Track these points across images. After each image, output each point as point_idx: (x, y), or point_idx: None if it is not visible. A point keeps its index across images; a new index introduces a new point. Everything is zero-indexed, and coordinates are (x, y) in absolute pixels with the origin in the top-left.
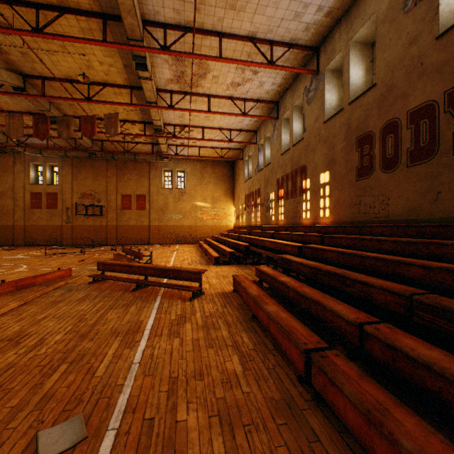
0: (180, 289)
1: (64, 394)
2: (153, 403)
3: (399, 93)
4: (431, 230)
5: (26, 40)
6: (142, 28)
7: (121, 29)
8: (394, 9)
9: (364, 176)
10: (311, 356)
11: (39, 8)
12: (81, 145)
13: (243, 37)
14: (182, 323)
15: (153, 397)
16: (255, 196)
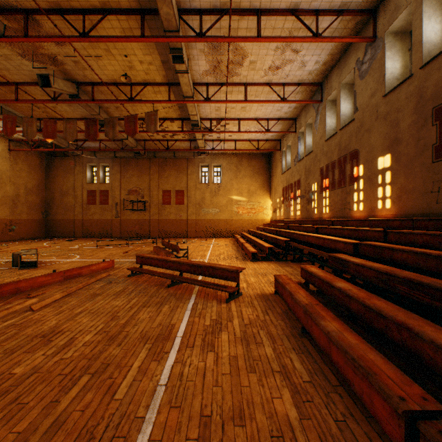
0: (215, 288)
1: (76, 423)
2: None
3: None
4: None
5: (77, 48)
6: (177, 18)
7: (158, 23)
8: None
9: None
10: (421, 428)
11: (85, 14)
12: (128, 145)
13: (284, 11)
14: (217, 332)
15: None
16: (293, 188)
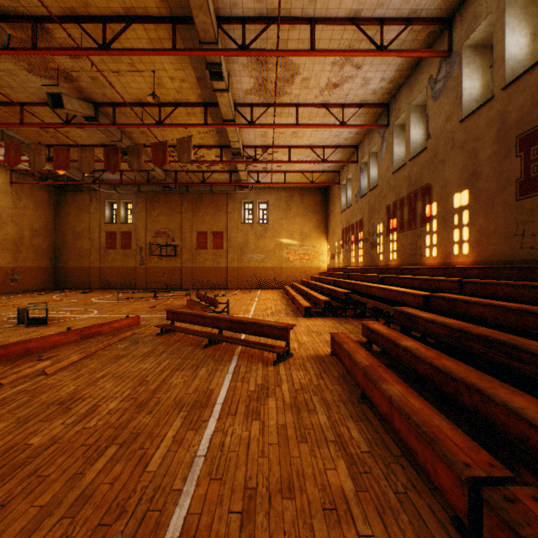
0: (261, 348)
1: (105, 496)
2: (219, 532)
3: None
4: None
5: (95, 62)
6: (216, 27)
7: (193, 33)
8: None
9: (531, 192)
10: (484, 494)
11: (106, 22)
12: (155, 178)
13: (343, 20)
14: (263, 398)
15: (220, 521)
16: (355, 230)
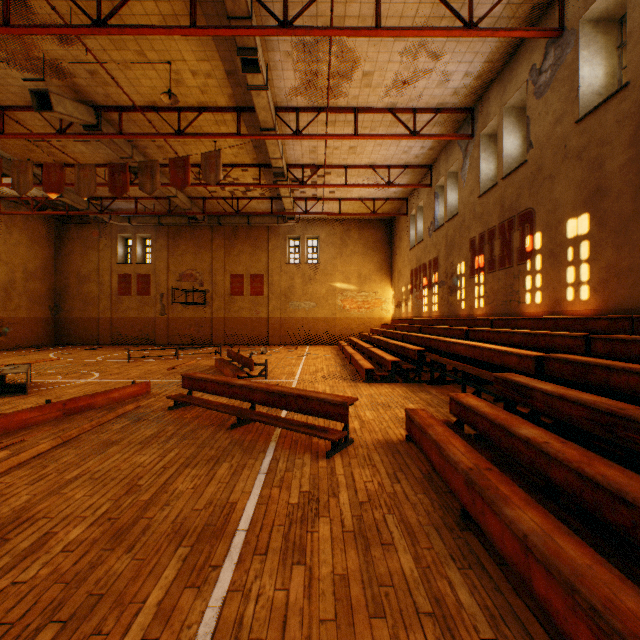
0: (309, 433)
1: None
2: None
3: None
4: None
5: (92, 49)
6: None
7: (219, 7)
8: None
9: None
10: None
11: None
12: (178, 207)
13: None
14: (311, 519)
15: None
16: (428, 271)
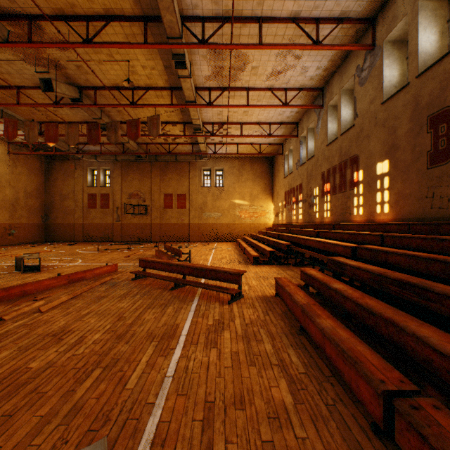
0: (218, 290)
1: (93, 408)
2: (185, 435)
3: None
4: None
5: (80, 53)
6: (180, 25)
7: (161, 30)
8: None
9: (439, 162)
10: (395, 403)
11: (89, 20)
12: (129, 149)
13: (285, 19)
14: (220, 331)
15: (185, 427)
16: (296, 192)
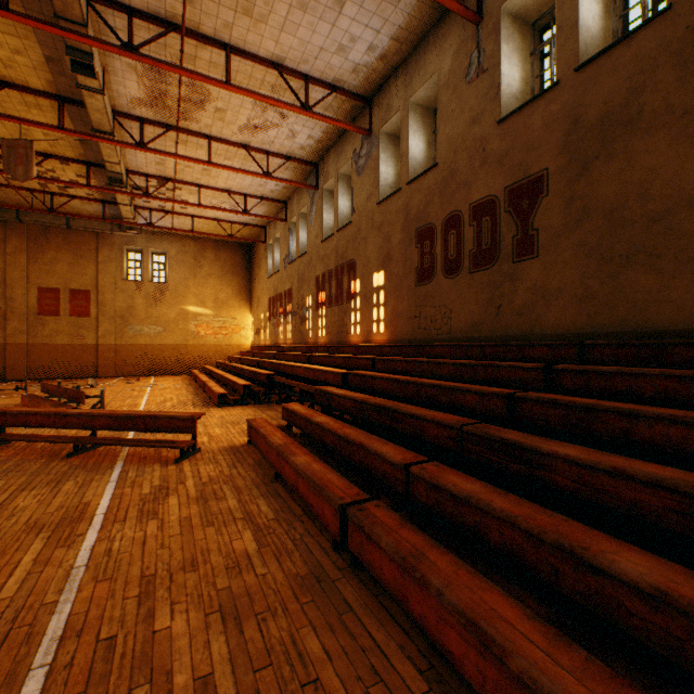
0: (159, 446)
1: None
2: (114, 616)
3: (461, 180)
4: (492, 350)
5: None
6: (85, 4)
7: None
8: (457, 75)
9: (425, 280)
10: (348, 511)
11: None
12: None
13: (265, 61)
14: (163, 498)
15: (114, 608)
16: (284, 301)
